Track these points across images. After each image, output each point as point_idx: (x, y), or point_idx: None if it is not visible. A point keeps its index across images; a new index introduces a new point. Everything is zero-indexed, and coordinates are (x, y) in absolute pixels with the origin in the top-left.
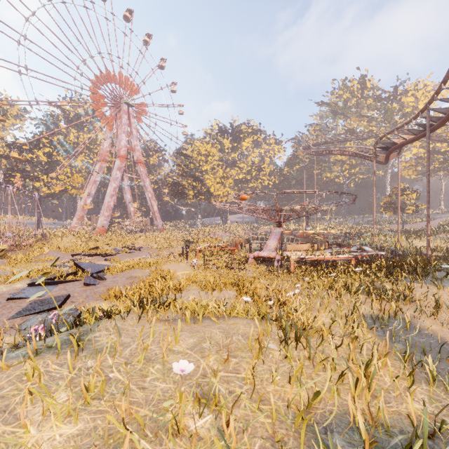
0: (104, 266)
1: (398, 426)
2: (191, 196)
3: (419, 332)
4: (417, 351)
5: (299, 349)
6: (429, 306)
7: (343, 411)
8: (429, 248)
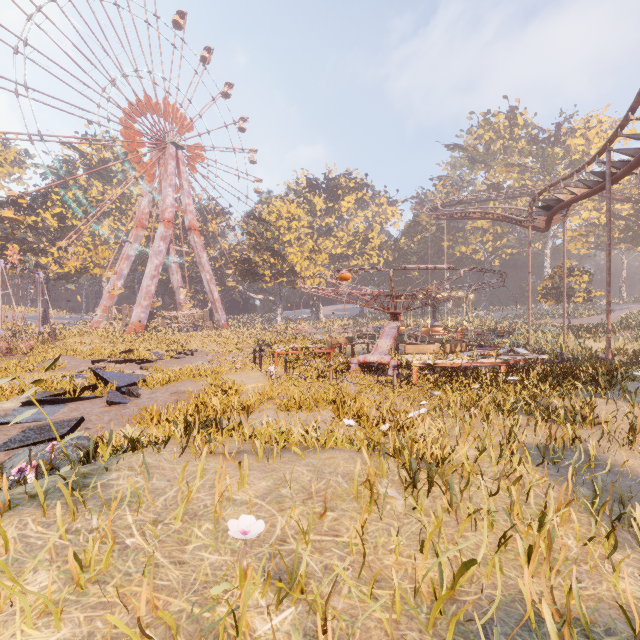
0: (138, 377)
1: (600, 621)
2: (267, 277)
3: (609, 470)
4: (610, 499)
5: (432, 497)
6: (620, 431)
7: (509, 597)
8: (609, 350)
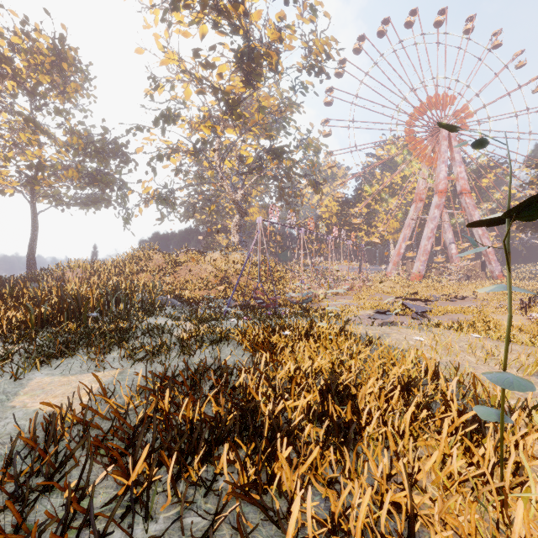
0: (425, 308)
1: None
2: None
3: None
4: None
5: None
6: None
7: None
8: None
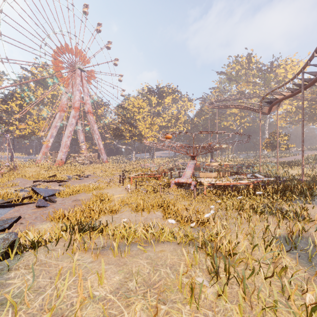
0: (56, 191)
1: None
2: (127, 137)
3: None
4: None
5: (230, 283)
6: None
7: None
8: (303, 175)
